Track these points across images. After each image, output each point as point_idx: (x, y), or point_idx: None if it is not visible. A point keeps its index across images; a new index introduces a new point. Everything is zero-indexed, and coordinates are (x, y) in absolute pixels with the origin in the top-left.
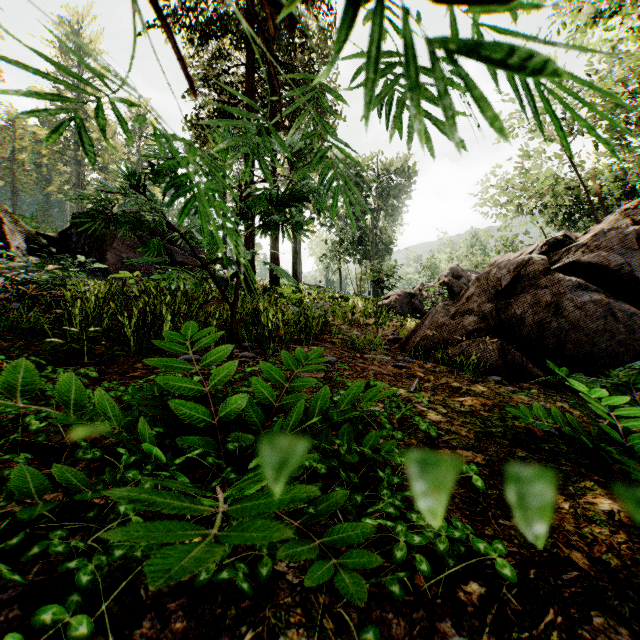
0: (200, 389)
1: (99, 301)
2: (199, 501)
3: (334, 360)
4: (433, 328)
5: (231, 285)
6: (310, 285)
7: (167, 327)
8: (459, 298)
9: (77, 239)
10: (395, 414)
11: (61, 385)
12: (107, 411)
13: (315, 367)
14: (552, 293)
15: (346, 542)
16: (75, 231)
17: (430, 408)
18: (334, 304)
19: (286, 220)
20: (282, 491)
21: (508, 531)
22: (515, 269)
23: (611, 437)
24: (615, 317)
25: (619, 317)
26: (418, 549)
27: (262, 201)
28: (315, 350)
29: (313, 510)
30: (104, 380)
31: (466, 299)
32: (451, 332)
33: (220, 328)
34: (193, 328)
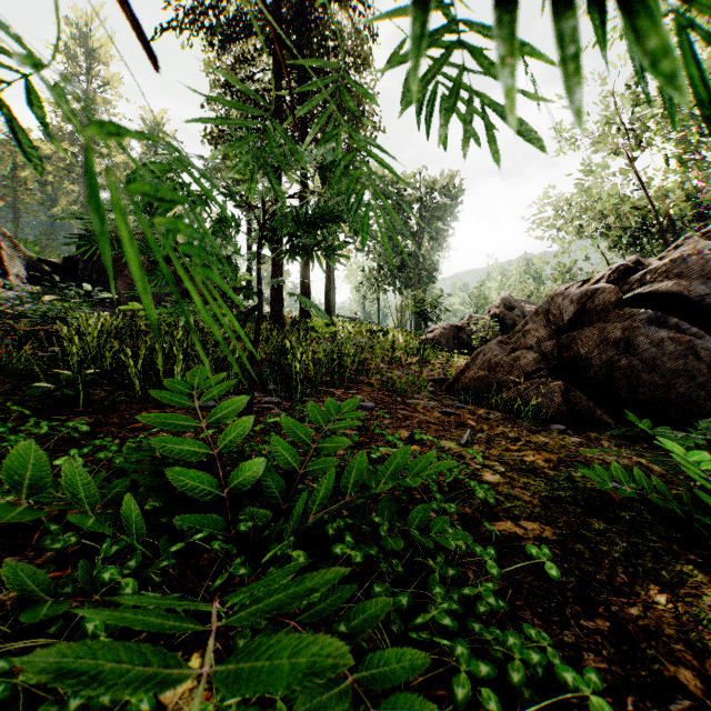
0: (206, 453)
1: (100, 338)
2: (174, 656)
3: (372, 406)
4: (485, 368)
5: (252, 320)
6: (345, 317)
7: (179, 368)
8: (515, 333)
9: (84, 266)
10: (445, 477)
11: (14, 459)
12: (78, 491)
13: (349, 423)
14: (623, 328)
15: (389, 680)
16: (82, 257)
17: (485, 466)
18: (372, 338)
19: (316, 244)
20: (296, 644)
21: (593, 637)
22: (580, 300)
23: (704, 504)
24: (697, 356)
25: (702, 356)
26: (484, 678)
27: (288, 222)
28: (349, 401)
29: (345, 627)
30: (100, 433)
31: (523, 335)
32: (506, 373)
33: (241, 368)
34: (201, 374)
